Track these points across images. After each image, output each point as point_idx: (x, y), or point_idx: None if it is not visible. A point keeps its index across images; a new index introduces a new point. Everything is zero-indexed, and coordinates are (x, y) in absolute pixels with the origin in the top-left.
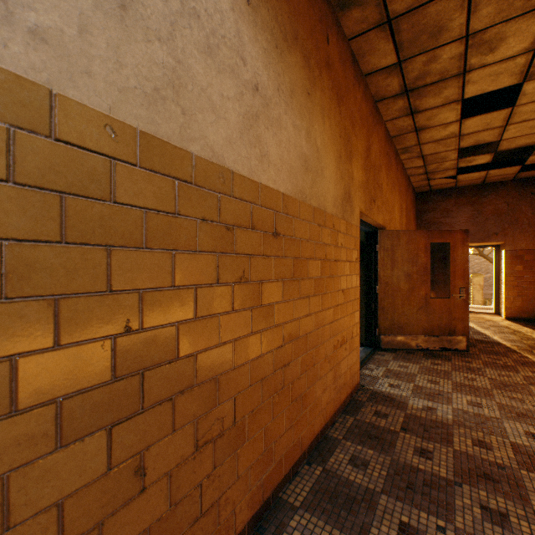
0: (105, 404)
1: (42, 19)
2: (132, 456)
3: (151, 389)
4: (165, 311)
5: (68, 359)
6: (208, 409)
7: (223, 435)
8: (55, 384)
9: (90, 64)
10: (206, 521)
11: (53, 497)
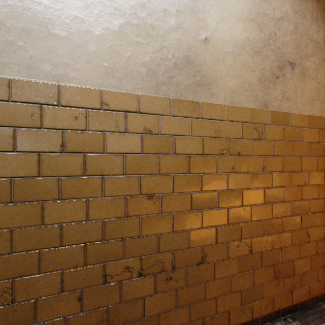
0: (299, 207)
1: (287, 94)
2: (305, 227)
3: (310, 207)
4: (314, 179)
5: (292, 190)
6: None
7: None
8: (290, 196)
9: (296, 100)
10: None
11: (289, 229)
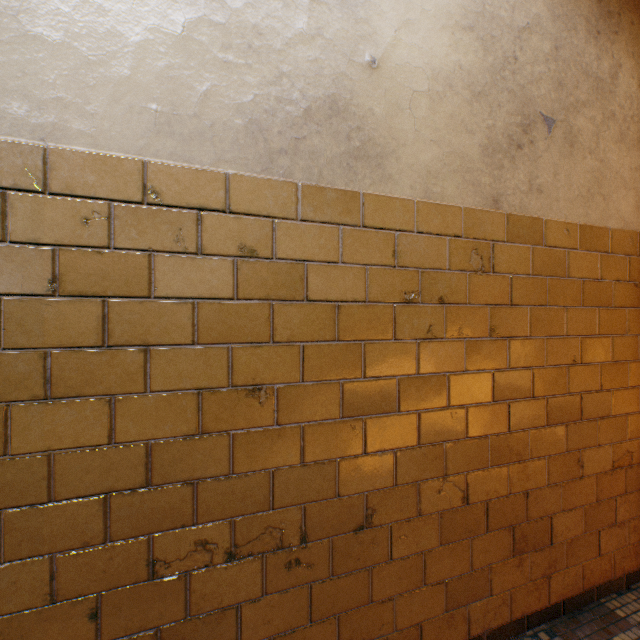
0: (563, 408)
1: (540, 181)
2: (575, 449)
3: (585, 408)
4: (592, 353)
5: (549, 375)
6: (620, 439)
7: (631, 468)
8: (544, 387)
9: (557, 194)
10: (618, 532)
11: (543, 452)
